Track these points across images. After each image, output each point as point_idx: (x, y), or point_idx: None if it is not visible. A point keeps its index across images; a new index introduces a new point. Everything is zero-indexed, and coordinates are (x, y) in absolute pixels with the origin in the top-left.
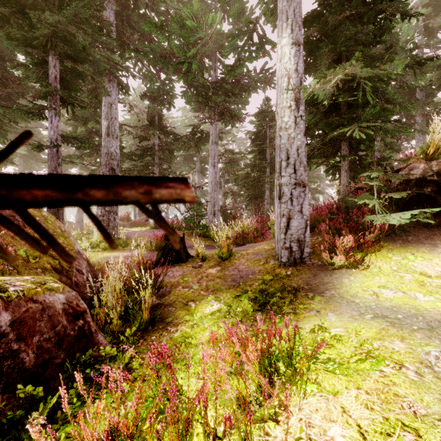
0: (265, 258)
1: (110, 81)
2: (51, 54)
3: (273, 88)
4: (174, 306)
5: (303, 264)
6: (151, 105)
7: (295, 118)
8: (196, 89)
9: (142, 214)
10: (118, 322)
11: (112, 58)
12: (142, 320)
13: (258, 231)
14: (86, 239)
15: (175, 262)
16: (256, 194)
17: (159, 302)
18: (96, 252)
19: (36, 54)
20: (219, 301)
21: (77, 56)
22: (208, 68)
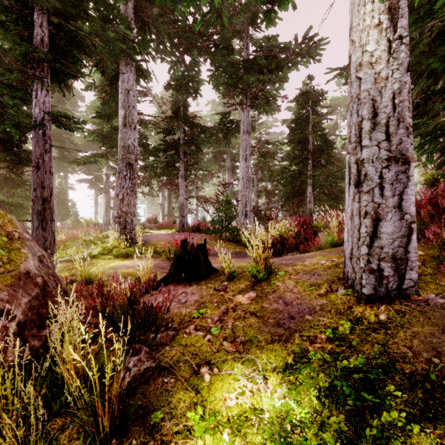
0: (327, 282)
1: (127, 65)
2: (36, 9)
3: (318, 61)
4: (175, 373)
5: (406, 302)
6: (174, 93)
7: (388, 42)
8: (225, 71)
9: (170, 216)
10: (37, 442)
11: (127, 35)
12: (87, 441)
13: (300, 235)
14: (102, 243)
15: (192, 279)
16: (295, 192)
17: (149, 366)
18: (108, 259)
19: (17, 10)
20: (255, 380)
21: (70, 13)
22: (239, 50)
